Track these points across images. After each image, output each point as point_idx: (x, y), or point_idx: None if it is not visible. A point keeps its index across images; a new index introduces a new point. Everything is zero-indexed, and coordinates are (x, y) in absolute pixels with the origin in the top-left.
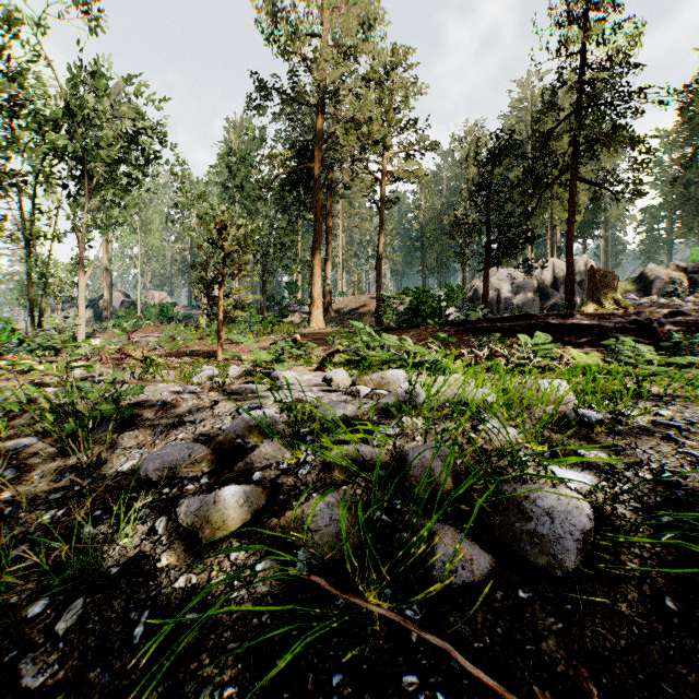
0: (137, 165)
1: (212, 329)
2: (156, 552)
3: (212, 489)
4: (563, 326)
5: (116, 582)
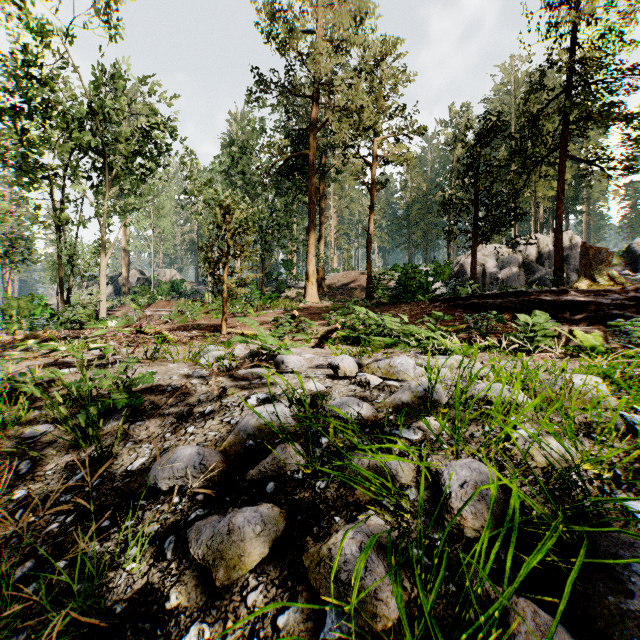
0: (150, 157)
1: (216, 304)
2: (165, 585)
3: (224, 502)
4: (556, 302)
5: (121, 626)
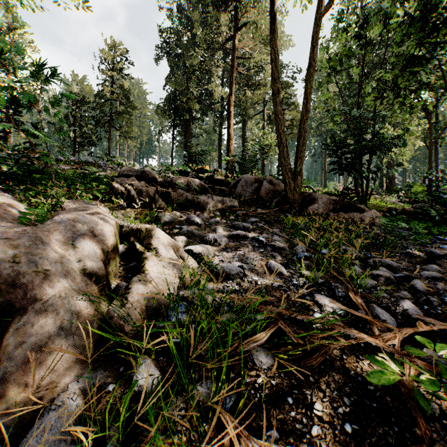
0: None
1: None
2: None
3: None
4: None
5: None
